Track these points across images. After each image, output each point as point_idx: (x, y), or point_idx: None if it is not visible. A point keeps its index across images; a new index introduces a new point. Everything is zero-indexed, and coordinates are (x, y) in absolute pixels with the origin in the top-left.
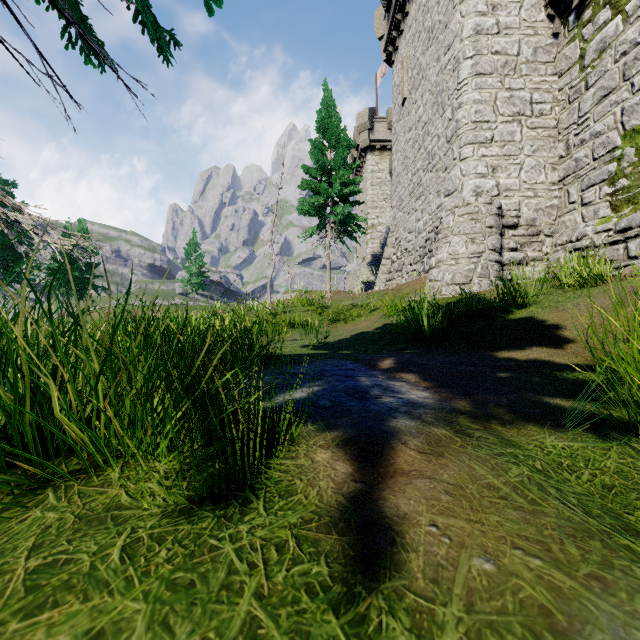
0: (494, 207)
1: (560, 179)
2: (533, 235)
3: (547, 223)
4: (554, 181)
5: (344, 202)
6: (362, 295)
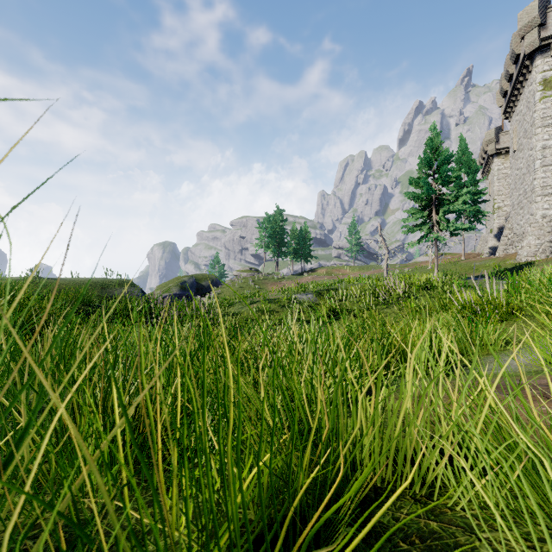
0: (551, 223)
1: None
2: None
3: None
4: None
5: (474, 202)
6: (485, 259)
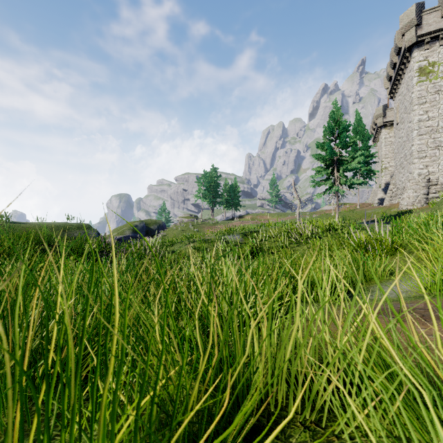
0: (425, 180)
1: None
2: None
3: None
4: None
5: (367, 163)
6: (375, 208)
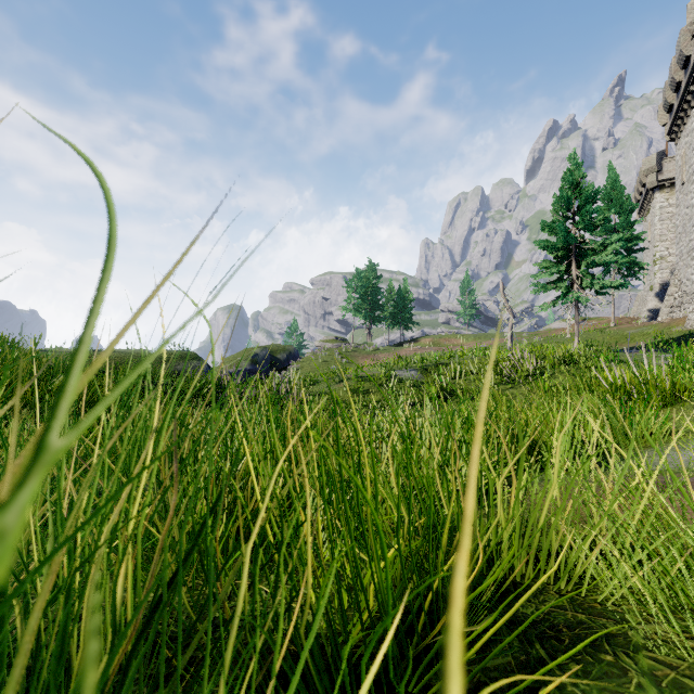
0: None
1: None
2: None
3: None
4: None
5: (627, 251)
6: (642, 326)
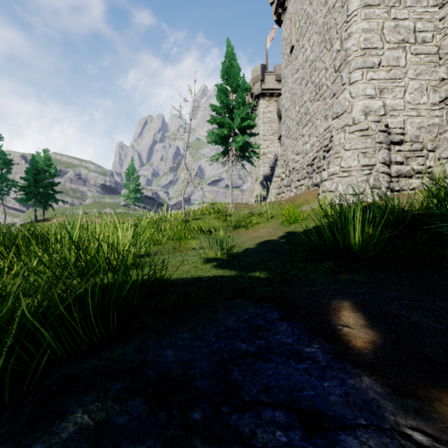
0: (382, 124)
1: (441, 100)
2: (417, 150)
3: (429, 140)
4: (435, 102)
5: (243, 133)
6: (258, 205)
